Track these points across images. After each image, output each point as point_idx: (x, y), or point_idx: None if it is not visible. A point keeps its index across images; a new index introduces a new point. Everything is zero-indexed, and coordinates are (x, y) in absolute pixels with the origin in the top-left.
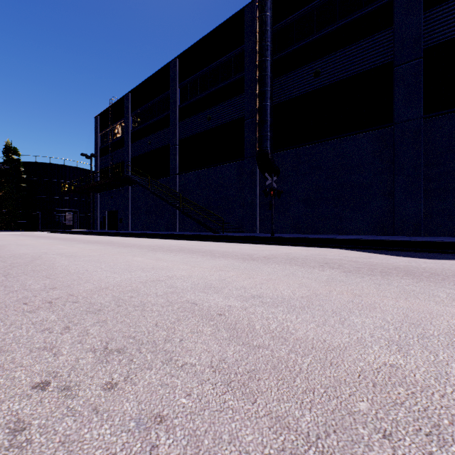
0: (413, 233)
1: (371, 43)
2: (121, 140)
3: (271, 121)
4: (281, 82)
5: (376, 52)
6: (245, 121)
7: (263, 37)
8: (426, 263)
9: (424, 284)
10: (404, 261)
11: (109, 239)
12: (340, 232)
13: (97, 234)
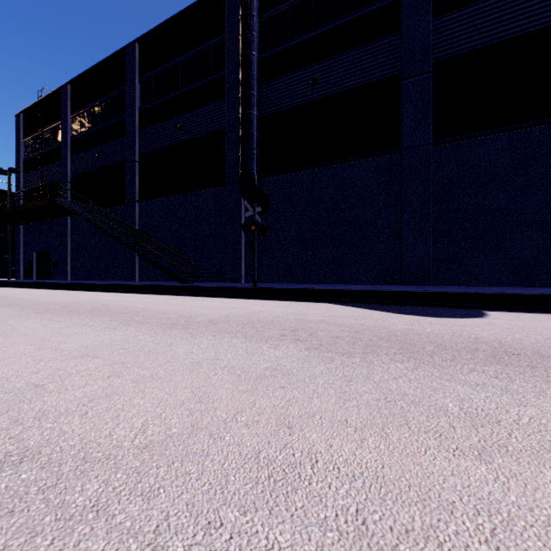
0: (421, 282)
1: (376, 49)
2: (55, 150)
3: (258, 135)
4: (272, 88)
5: (382, 61)
6: (227, 134)
7: (247, 23)
8: (432, 324)
9: (424, 372)
10: (405, 321)
11: (10, 292)
12: (342, 280)
13: (8, 285)
